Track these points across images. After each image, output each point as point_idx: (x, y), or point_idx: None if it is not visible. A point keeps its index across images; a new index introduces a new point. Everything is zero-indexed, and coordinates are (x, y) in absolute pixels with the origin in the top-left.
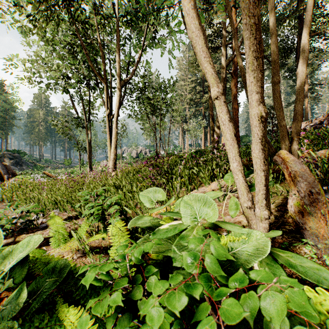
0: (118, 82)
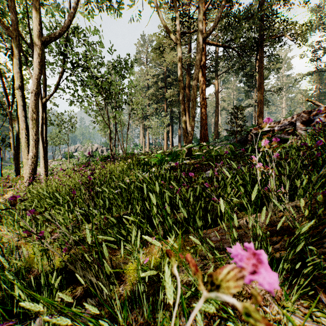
0: (38, 35)
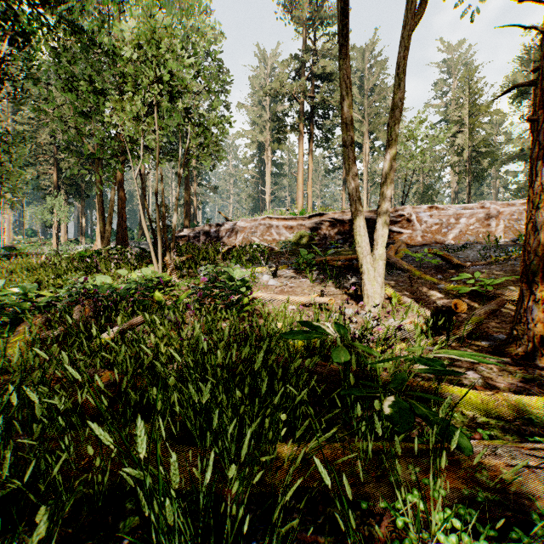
0: None
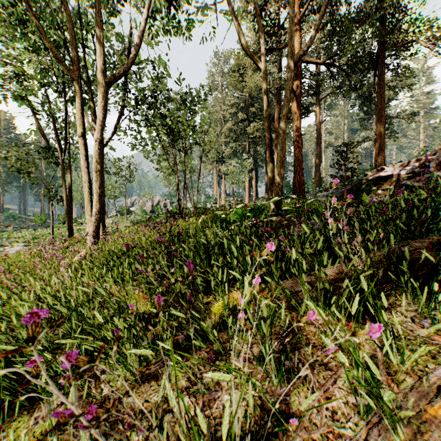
0: (103, 76)
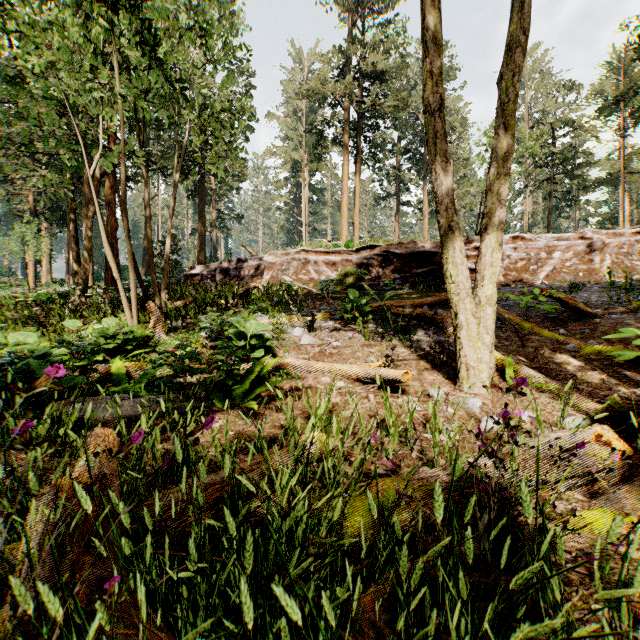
0: None
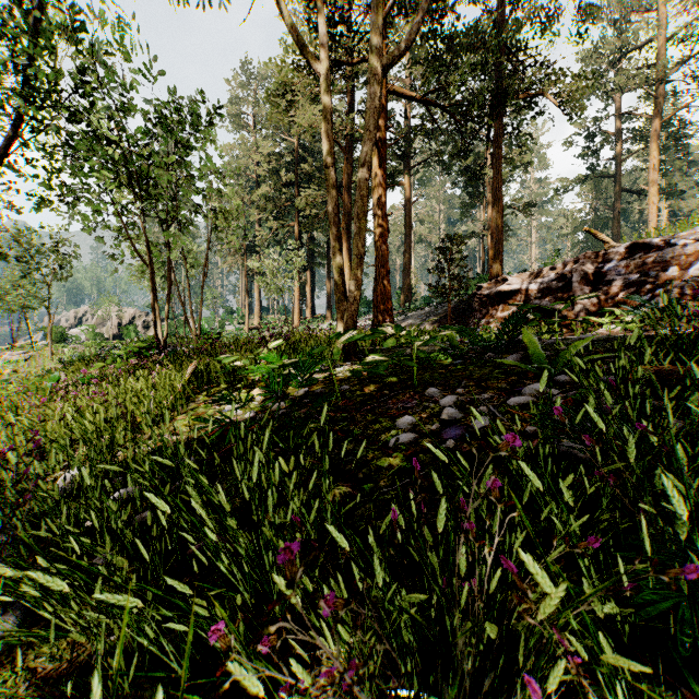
0: None
